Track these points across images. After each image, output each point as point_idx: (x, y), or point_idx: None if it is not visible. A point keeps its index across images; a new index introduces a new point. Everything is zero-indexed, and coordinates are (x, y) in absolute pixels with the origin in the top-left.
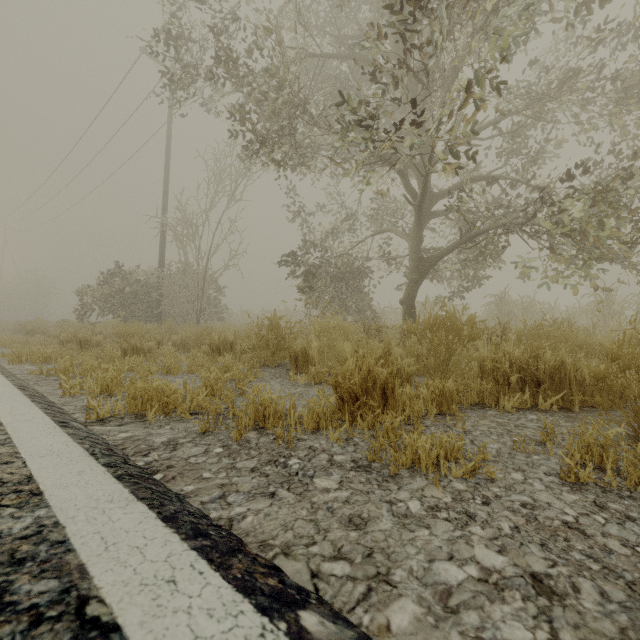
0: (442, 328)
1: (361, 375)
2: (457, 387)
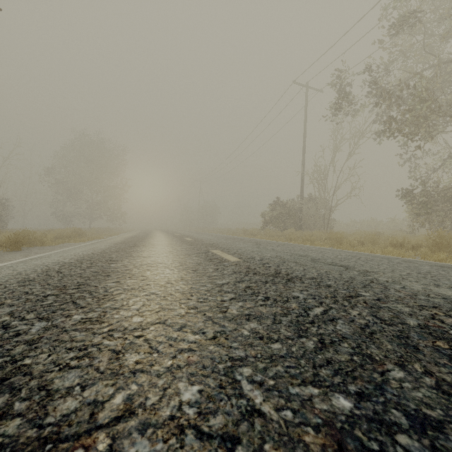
0: None
1: None
2: None
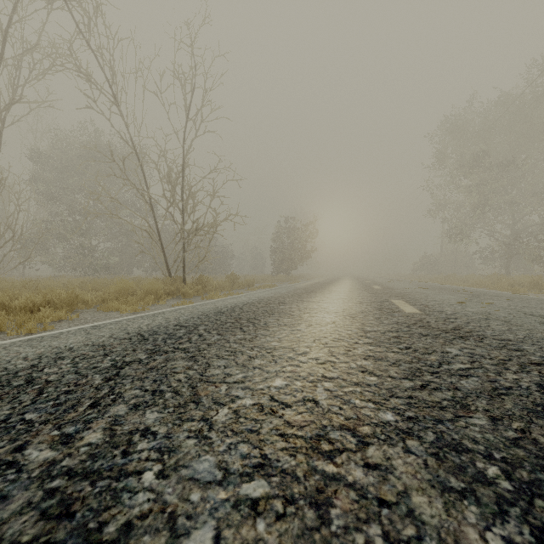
0: (452, 275)
1: (433, 279)
2: (444, 280)
